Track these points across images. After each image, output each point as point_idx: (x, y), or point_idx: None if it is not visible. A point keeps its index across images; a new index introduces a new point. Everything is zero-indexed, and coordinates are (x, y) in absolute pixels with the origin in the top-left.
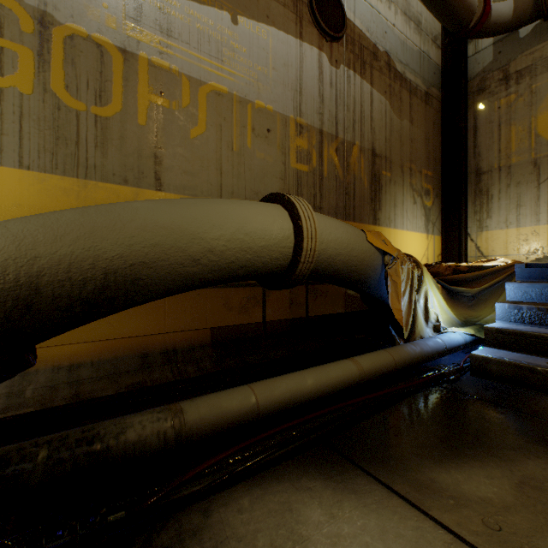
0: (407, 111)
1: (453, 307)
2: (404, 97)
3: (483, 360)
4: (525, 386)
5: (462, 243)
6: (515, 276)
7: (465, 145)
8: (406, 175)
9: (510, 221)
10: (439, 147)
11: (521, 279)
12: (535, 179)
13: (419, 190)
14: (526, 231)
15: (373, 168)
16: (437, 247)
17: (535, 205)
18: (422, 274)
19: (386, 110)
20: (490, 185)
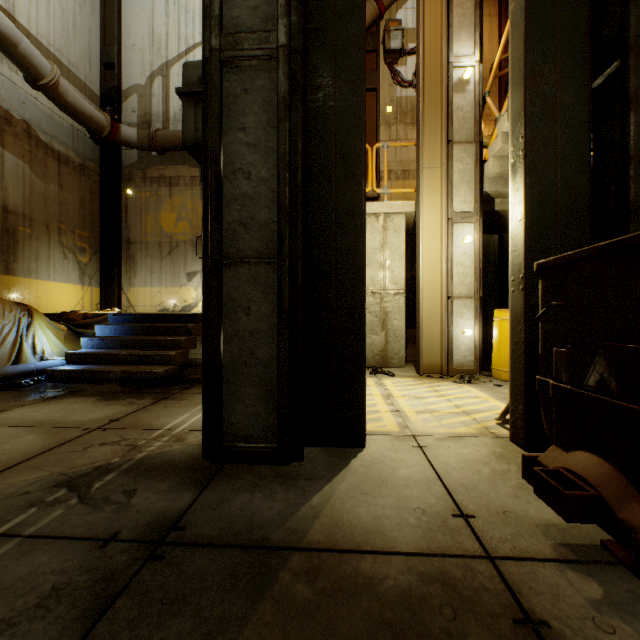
0: (55, 177)
1: (76, 344)
2: (52, 164)
3: (53, 371)
4: (72, 381)
5: (116, 295)
6: (109, 321)
7: (119, 217)
8: (54, 233)
9: (148, 282)
10: (99, 213)
11: (112, 323)
12: (161, 256)
13: (73, 247)
14: (156, 290)
15: (6, 223)
16: (96, 297)
17: (161, 273)
18: (33, 319)
19: (26, 173)
20: (136, 253)
